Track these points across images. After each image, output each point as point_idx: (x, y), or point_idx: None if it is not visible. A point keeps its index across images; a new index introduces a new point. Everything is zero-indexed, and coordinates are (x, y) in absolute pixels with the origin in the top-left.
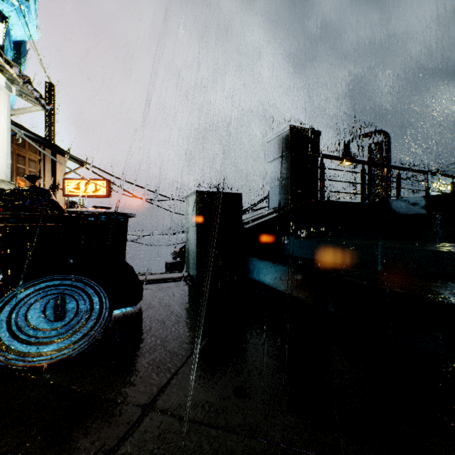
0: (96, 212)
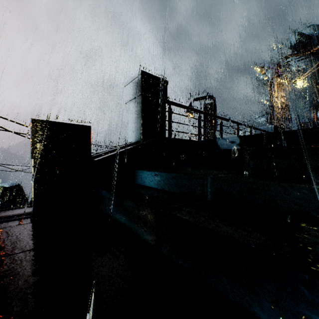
0: None
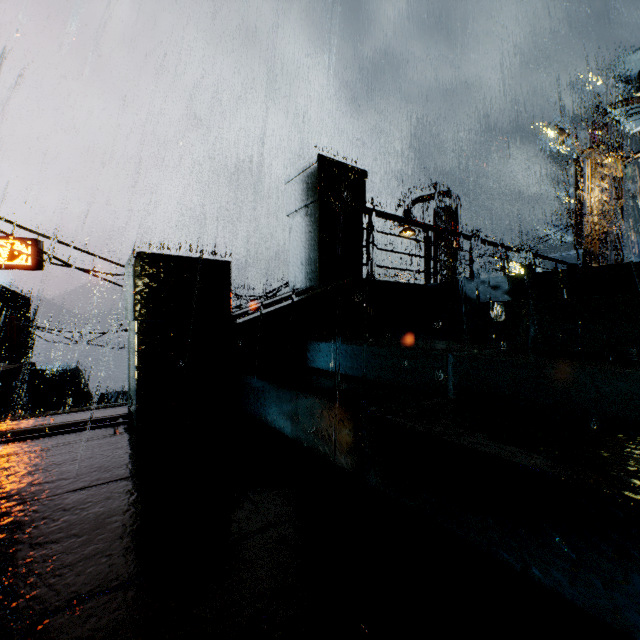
0: None
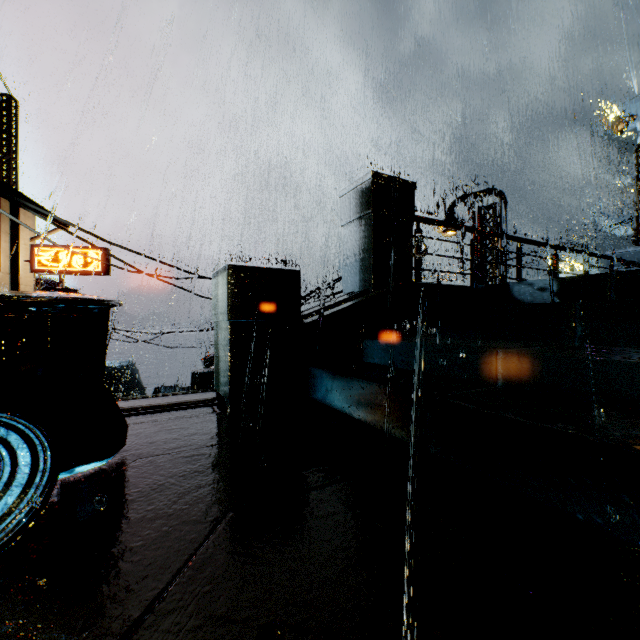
0: (42, 297)
